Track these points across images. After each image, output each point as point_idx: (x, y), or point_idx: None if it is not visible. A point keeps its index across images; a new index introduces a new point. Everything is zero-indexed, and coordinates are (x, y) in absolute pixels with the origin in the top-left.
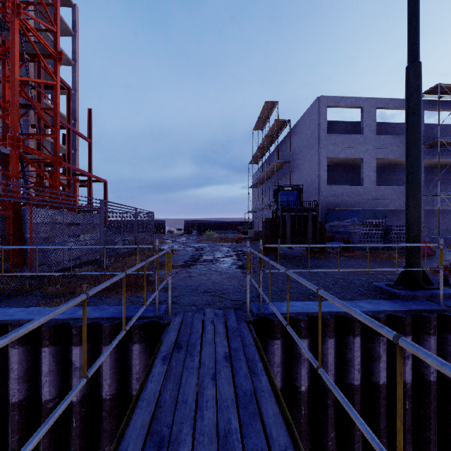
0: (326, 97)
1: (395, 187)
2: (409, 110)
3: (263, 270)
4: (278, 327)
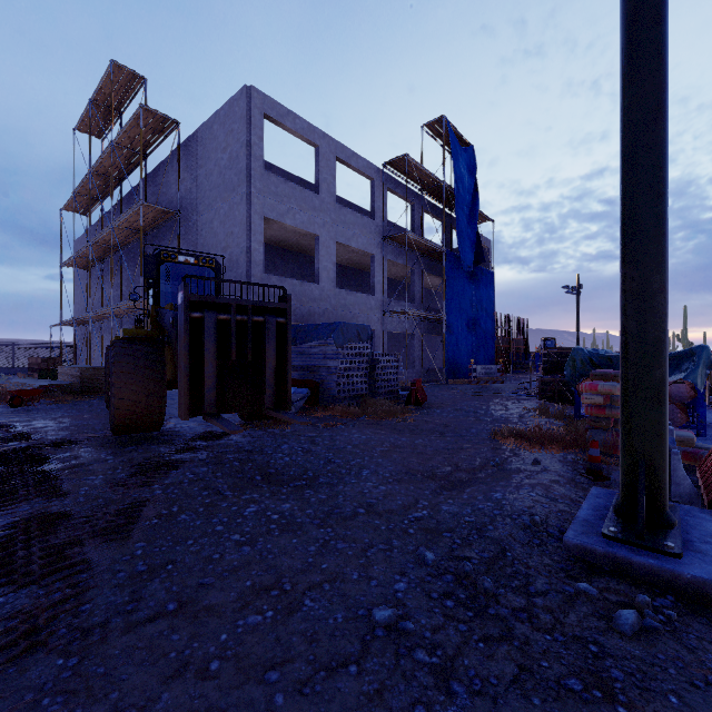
0: (262, 95)
1: (359, 293)
2: (649, 8)
3: None
4: None
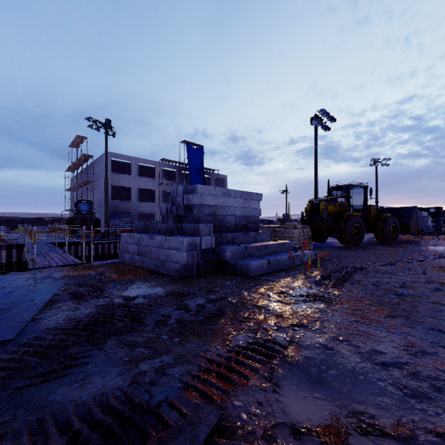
0: (111, 153)
1: (148, 202)
2: (105, 190)
3: (54, 232)
4: (58, 244)
